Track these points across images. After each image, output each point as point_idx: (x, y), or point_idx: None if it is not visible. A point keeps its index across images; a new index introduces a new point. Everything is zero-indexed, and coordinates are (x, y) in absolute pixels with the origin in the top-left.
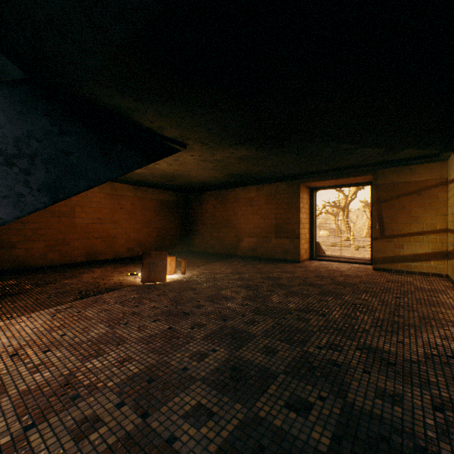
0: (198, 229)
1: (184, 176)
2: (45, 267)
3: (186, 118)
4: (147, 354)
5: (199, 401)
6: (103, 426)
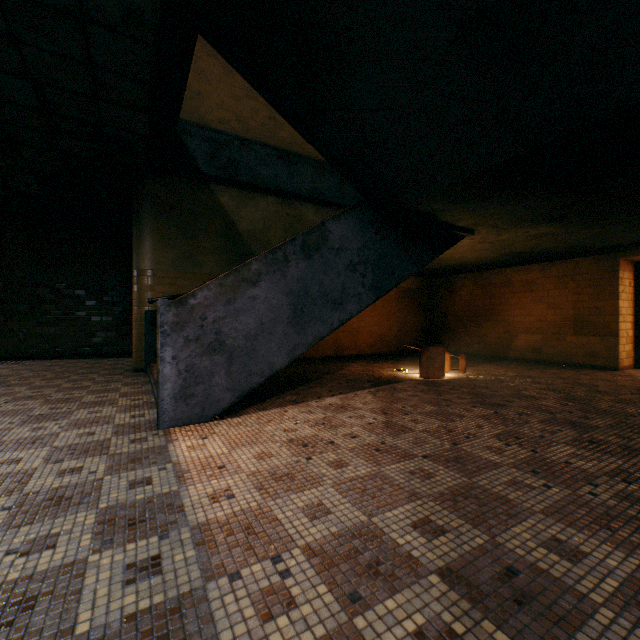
0: (446, 323)
1: (443, 259)
2: (302, 359)
3: (492, 210)
4: (494, 425)
5: (573, 452)
6: (506, 451)
